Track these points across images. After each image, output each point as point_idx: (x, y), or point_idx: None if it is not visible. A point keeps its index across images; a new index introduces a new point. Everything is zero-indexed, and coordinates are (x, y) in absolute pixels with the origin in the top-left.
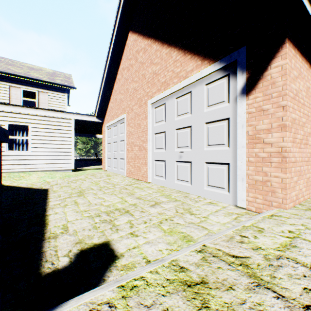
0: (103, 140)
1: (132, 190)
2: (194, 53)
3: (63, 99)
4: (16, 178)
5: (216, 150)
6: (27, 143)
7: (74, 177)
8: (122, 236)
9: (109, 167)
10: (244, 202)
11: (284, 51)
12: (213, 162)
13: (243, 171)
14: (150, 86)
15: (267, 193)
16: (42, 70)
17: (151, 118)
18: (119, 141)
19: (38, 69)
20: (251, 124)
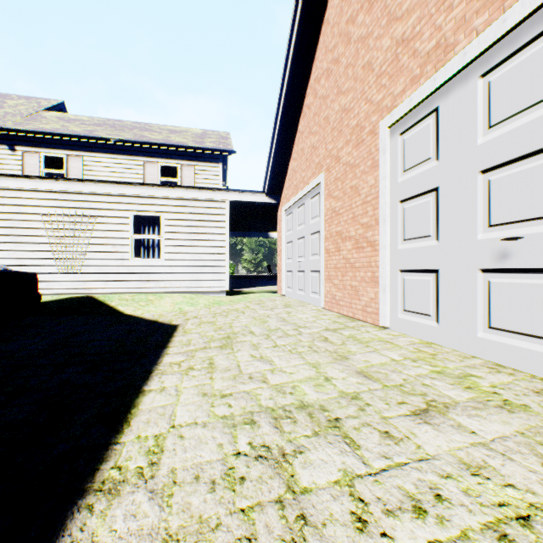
0: (279, 238)
1: (341, 344)
2: None
3: (216, 173)
4: (141, 302)
5: None
6: (159, 245)
7: (227, 306)
8: None
9: (289, 289)
10: None
11: None
12: None
13: None
14: (386, 82)
15: None
16: (187, 132)
17: (388, 164)
18: (309, 234)
19: (182, 131)
20: None
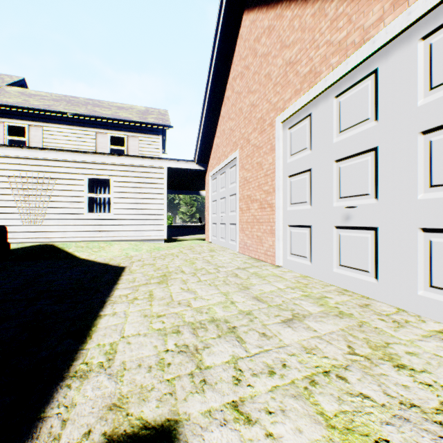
0: (206, 197)
1: (246, 279)
2: None
3: (157, 143)
4: (95, 249)
5: None
6: (109, 202)
7: (165, 251)
8: (210, 411)
9: (214, 237)
10: None
11: None
12: None
13: None
14: (279, 90)
15: None
16: (132, 108)
17: (281, 148)
18: (228, 195)
19: (128, 108)
20: None
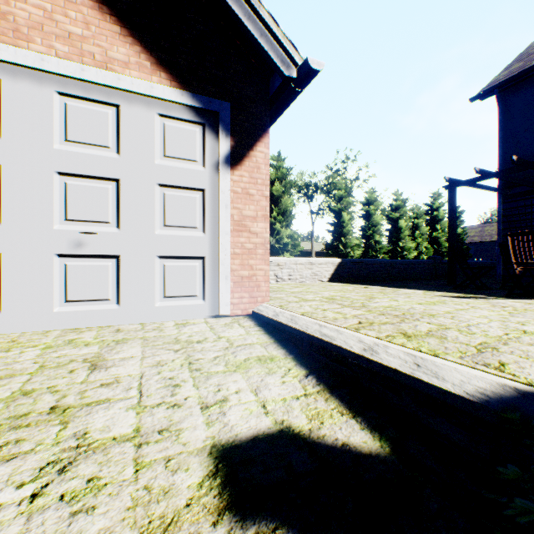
0: None
1: None
2: (134, 35)
3: None
4: None
5: (182, 236)
6: None
7: None
8: (209, 421)
9: None
10: (229, 307)
11: (267, 140)
12: (176, 255)
13: (228, 266)
14: None
15: (254, 289)
16: None
17: None
18: None
19: None
20: (237, 207)
